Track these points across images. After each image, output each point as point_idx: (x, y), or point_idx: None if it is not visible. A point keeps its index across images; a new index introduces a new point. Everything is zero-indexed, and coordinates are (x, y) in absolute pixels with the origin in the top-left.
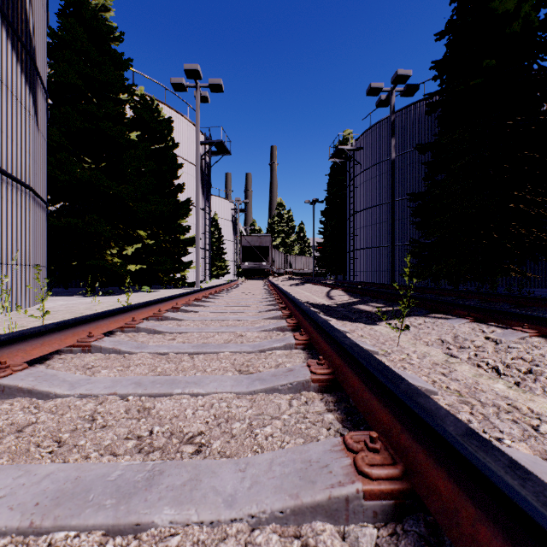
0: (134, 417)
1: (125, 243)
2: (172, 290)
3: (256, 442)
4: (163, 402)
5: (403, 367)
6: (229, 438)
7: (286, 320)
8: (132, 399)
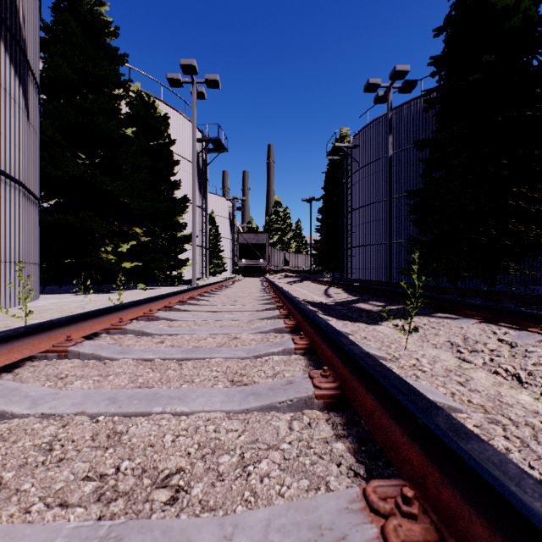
0: (101, 445)
1: (120, 240)
2: (168, 287)
3: (249, 486)
4: (139, 424)
5: (416, 375)
6: (214, 479)
7: (284, 321)
8: (103, 420)
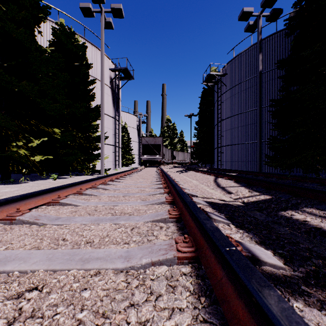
0: None
1: (35, 137)
2: (81, 176)
3: None
4: None
5: None
6: None
7: None
8: None
